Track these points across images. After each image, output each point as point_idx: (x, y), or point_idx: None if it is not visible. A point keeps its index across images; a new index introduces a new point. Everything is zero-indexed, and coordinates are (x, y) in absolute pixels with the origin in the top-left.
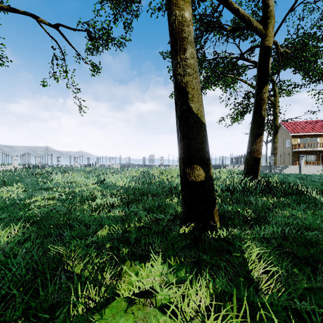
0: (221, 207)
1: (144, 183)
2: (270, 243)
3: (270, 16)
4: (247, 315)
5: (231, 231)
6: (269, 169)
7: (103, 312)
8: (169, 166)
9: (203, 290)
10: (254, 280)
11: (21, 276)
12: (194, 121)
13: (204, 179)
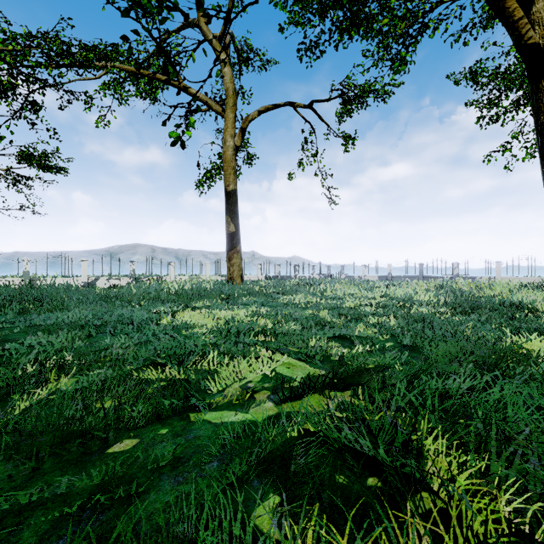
0: None
1: (458, 299)
2: None
3: None
4: None
5: None
6: None
7: (519, 350)
8: (473, 279)
9: None
10: None
11: (442, 333)
12: None
13: None
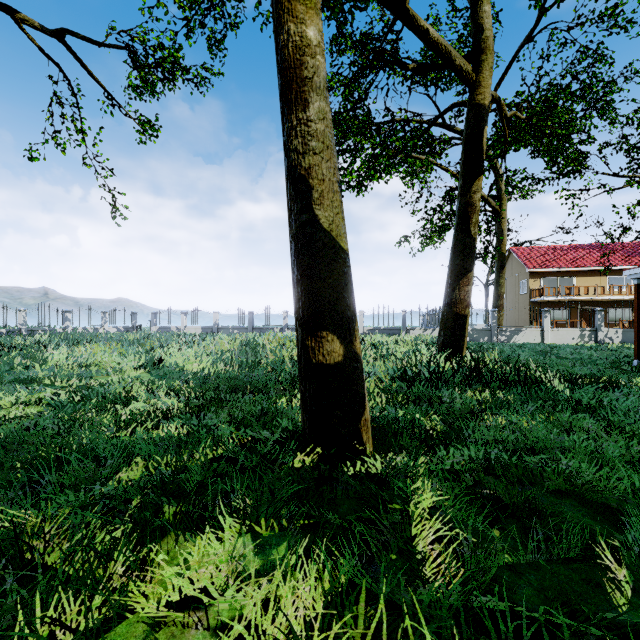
0: (382, 412)
1: (242, 367)
2: (461, 480)
3: (485, 49)
4: (383, 631)
5: (391, 461)
6: (488, 335)
7: None
8: None
9: (312, 585)
10: (416, 556)
11: None
12: (323, 245)
13: (341, 360)
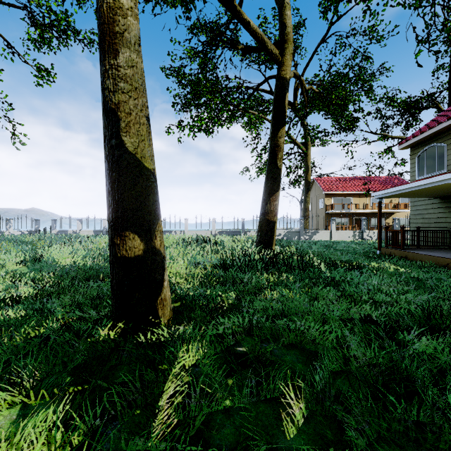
0: (190, 292)
1: (106, 260)
2: (224, 341)
3: (287, 40)
4: None
5: (176, 330)
6: (298, 235)
7: None
8: (171, 232)
9: (40, 450)
10: (156, 409)
11: None
12: (128, 164)
13: (141, 254)
